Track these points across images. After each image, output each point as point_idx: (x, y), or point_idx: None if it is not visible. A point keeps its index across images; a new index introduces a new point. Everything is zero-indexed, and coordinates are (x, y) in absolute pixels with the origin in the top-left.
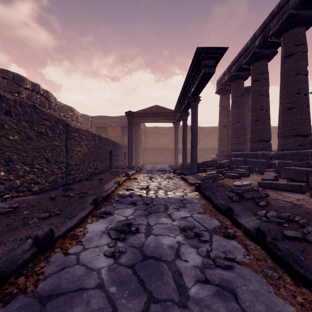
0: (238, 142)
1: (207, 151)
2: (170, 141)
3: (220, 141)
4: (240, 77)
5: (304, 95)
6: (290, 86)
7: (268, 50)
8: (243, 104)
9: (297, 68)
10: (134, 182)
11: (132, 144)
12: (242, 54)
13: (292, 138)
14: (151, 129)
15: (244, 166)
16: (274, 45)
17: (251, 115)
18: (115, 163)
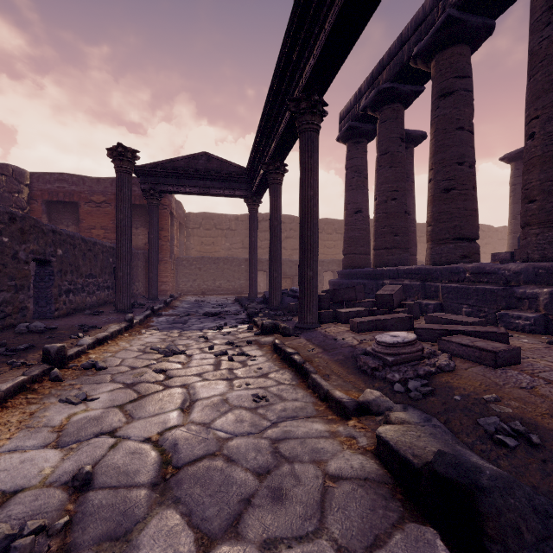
0: (393, 243)
1: None
2: (240, 244)
3: (349, 244)
4: (398, 97)
5: None
6: None
7: (479, 18)
8: (403, 159)
9: None
10: (60, 402)
11: (129, 241)
12: (408, 37)
13: None
14: (197, 218)
15: (427, 301)
16: (494, 4)
17: (436, 176)
18: (71, 296)
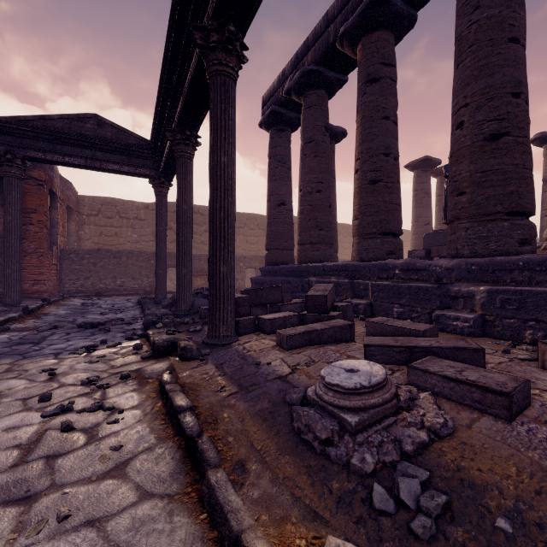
0: (318, 238)
1: (237, 263)
2: (150, 236)
3: (272, 238)
4: (323, 83)
5: (526, 104)
6: (498, 71)
7: (404, 5)
8: (328, 150)
9: (512, 24)
10: None
11: None
12: (334, 16)
13: (504, 219)
14: (94, 202)
15: (357, 300)
16: None
17: (363, 167)
18: None
